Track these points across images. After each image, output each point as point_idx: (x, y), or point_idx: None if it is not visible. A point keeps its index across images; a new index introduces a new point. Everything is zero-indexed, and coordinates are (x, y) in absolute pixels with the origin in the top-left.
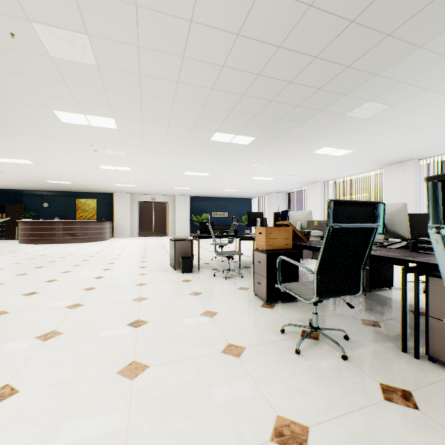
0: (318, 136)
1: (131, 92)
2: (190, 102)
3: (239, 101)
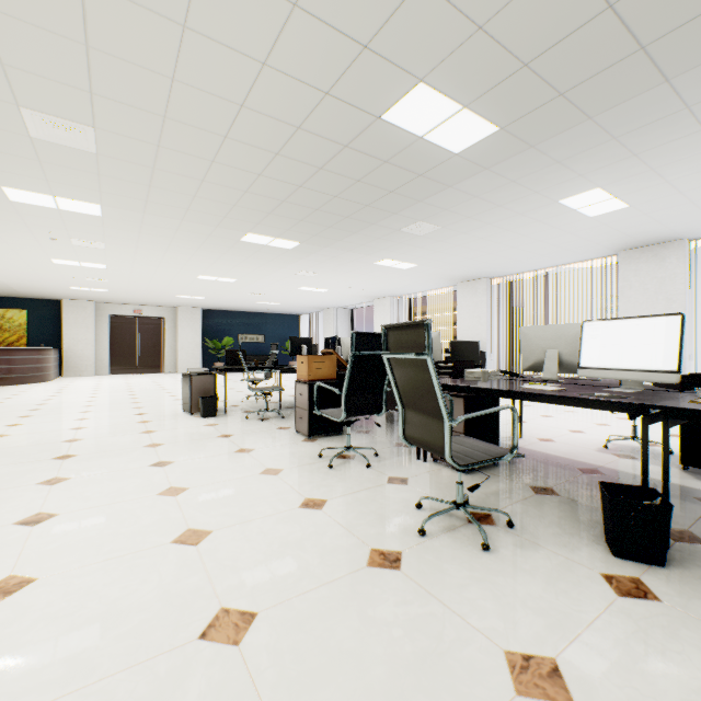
0: (376, 247)
1: (136, 181)
2: (216, 200)
3: (279, 206)
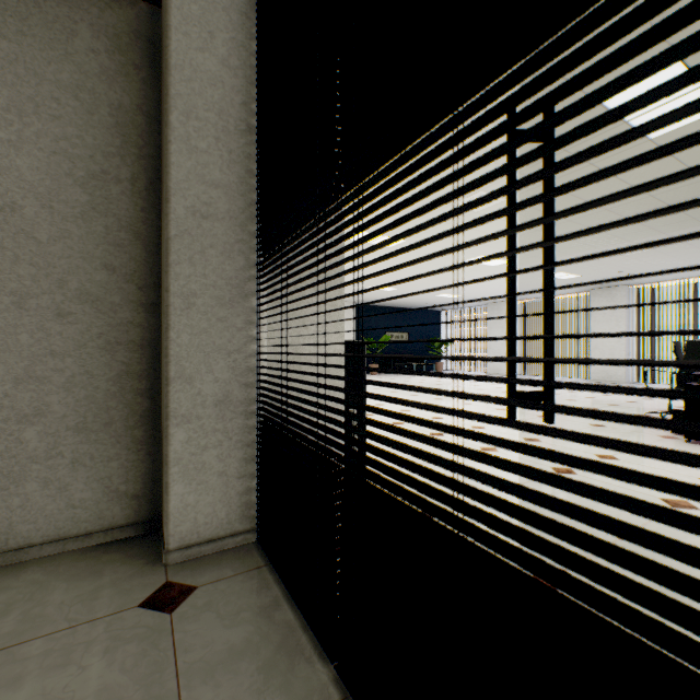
0: None
1: None
2: None
3: None
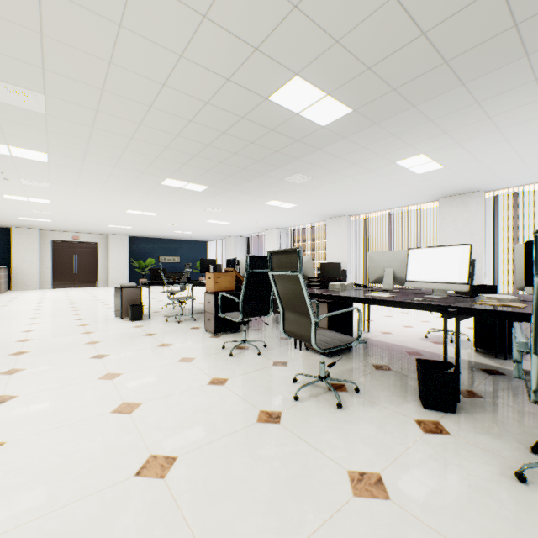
0: (265, 192)
1: (78, 137)
2: (142, 153)
3: (192, 159)
